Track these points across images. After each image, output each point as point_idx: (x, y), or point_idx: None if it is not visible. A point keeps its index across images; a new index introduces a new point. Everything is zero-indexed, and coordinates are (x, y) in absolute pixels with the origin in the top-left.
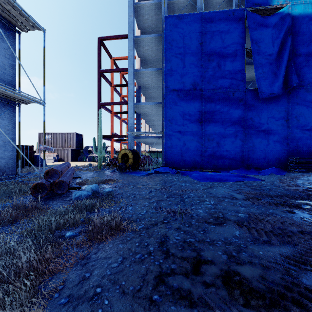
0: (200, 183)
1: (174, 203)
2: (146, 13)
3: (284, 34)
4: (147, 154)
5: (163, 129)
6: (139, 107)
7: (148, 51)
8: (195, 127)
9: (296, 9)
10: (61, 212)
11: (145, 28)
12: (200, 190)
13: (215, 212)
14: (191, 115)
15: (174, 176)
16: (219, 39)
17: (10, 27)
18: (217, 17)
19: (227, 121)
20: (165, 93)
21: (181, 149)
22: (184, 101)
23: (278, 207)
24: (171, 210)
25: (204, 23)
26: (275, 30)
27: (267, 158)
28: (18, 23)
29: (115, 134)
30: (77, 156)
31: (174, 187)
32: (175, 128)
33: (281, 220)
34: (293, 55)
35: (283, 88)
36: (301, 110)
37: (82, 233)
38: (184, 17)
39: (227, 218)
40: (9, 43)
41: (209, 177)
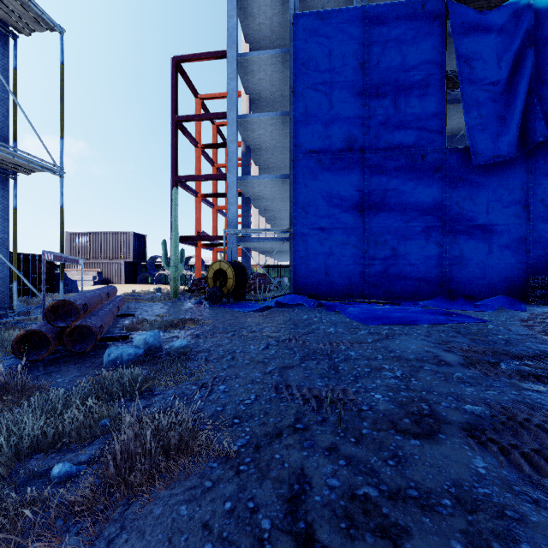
0: (364, 327)
1: (316, 373)
2: (260, 12)
3: (521, 44)
4: (262, 271)
5: (291, 224)
6: (246, 183)
7: (264, 83)
8: (351, 220)
9: None
10: (58, 404)
11: (257, 40)
12: (368, 343)
13: (411, 399)
14: (343, 198)
15: (312, 312)
16: (395, 56)
17: None
18: (392, 15)
19: (411, 209)
20: (294, 157)
21: (324, 262)
22: (330, 172)
23: (545, 386)
24: (311, 395)
25: (369, 26)
26: (502, 37)
27: (488, 277)
28: (11, 15)
29: (204, 234)
30: (136, 275)
31: (314, 336)
32: (314, 222)
33: None
34: (538, 83)
35: (519, 147)
36: None
37: (95, 463)
38: (330, 15)
39: (442, 416)
40: None
41: (380, 315)
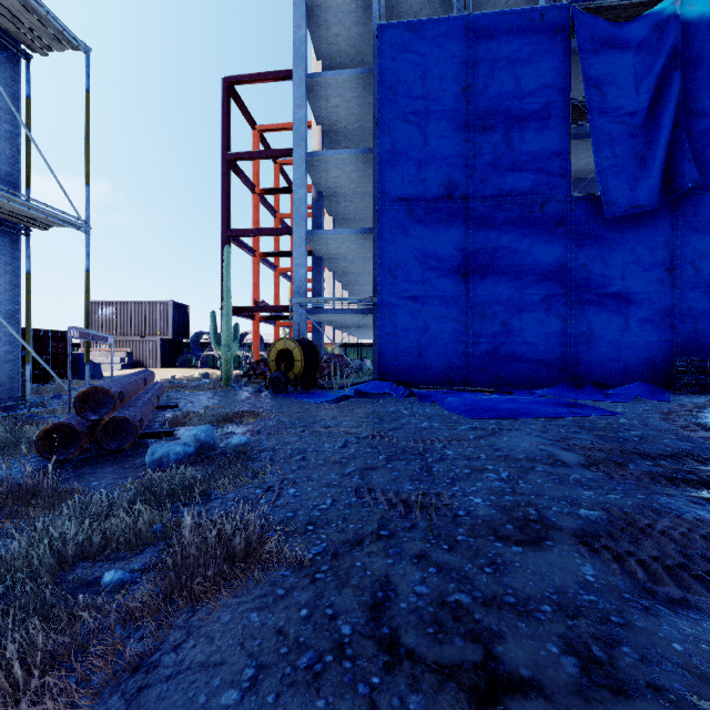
0: (466, 422)
1: (405, 475)
2: (335, 20)
3: (665, 65)
4: (338, 352)
5: (375, 292)
6: (318, 240)
7: (341, 111)
8: (451, 287)
9: (692, 6)
10: (101, 508)
11: (332, 55)
12: (469, 440)
13: (517, 504)
14: (441, 259)
15: (402, 403)
16: (507, 79)
17: (5, 42)
18: (503, 27)
19: (527, 273)
20: (379, 206)
21: (417, 340)
22: (424, 226)
23: (679, 490)
24: (399, 499)
25: (474, 41)
26: (642, 56)
27: (624, 360)
28: (24, 31)
29: (263, 305)
30: (176, 356)
31: (403, 432)
32: (404, 289)
33: (701, 530)
34: (686, 114)
35: (663, 194)
36: (704, 247)
37: (150, 571)
38: (424, 26)
39: (551, 522)
40: (2, 80)
41: (487, 407)
